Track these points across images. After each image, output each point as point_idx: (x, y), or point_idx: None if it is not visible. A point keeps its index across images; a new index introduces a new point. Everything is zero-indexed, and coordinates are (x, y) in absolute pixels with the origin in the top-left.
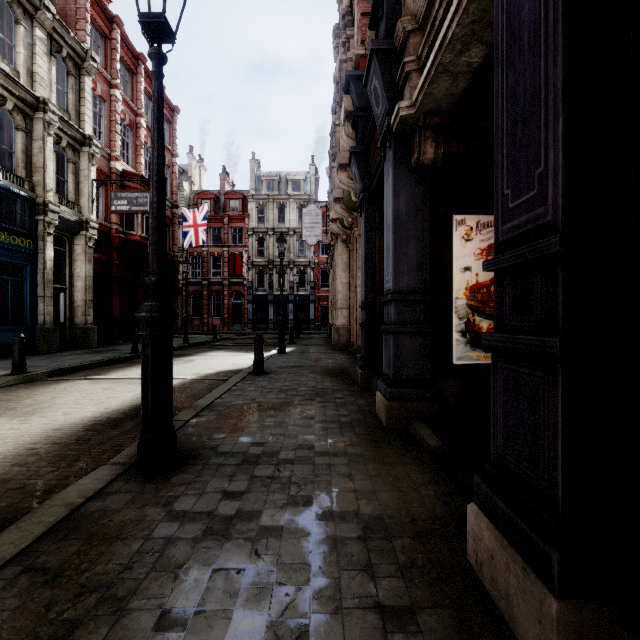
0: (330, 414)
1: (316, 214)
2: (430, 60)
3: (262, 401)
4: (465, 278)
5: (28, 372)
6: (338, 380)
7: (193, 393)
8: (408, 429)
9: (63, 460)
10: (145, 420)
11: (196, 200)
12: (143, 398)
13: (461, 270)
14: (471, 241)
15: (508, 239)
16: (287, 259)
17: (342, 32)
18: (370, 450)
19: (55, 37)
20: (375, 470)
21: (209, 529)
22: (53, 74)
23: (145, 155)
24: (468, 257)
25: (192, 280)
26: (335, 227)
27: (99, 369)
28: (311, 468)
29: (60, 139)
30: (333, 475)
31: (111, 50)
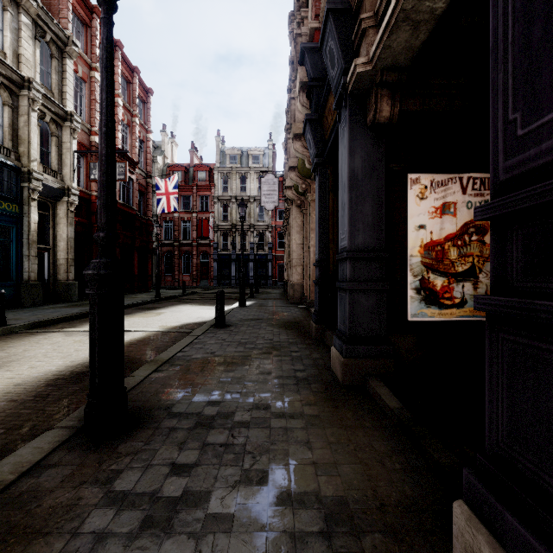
0: (286, 369)
1: (273, 183)
2: (390, 8)
3: (221, 355)
4: (419, 236)
5: (8, 325)
6: (293, 333)
7: (157, 345)
8: (364, 386)
9: (15, 420)
10: (92, 383)
11: (168, 172)
12: (90, 360)
13: (416, 228)
14: (425, 199)
15: (516, 176)
16: (248, 223)
17: (297, 13)
18: (327, 411)
19: (39, 23)
20: (334, 436)
21: (148, 519)
22: (38, 56)
23: (122, 131)
24: (422, 215)
25: (165, 242)
26: (290, 193)
27: (75, 321)
28: (267, 433)
29: (44, 115)
30: (290, 442)
31: (91, 37)
